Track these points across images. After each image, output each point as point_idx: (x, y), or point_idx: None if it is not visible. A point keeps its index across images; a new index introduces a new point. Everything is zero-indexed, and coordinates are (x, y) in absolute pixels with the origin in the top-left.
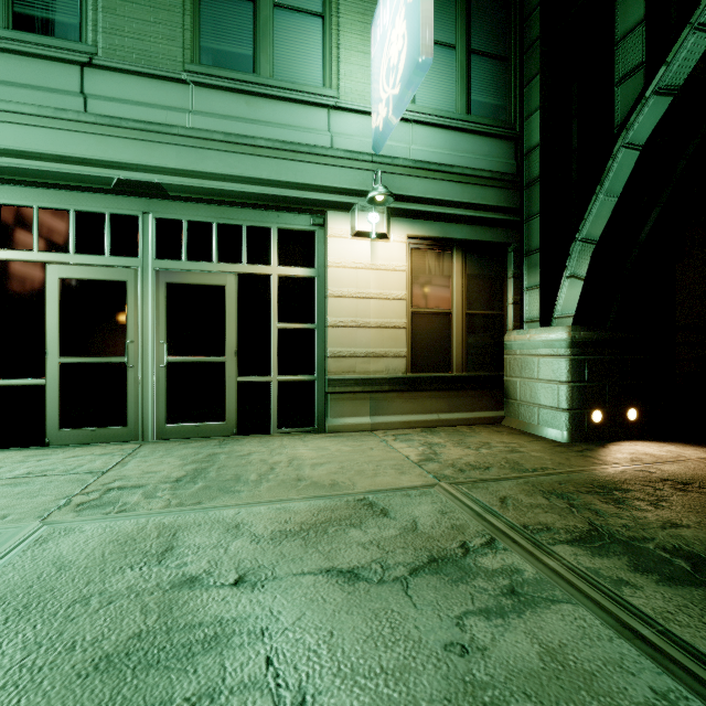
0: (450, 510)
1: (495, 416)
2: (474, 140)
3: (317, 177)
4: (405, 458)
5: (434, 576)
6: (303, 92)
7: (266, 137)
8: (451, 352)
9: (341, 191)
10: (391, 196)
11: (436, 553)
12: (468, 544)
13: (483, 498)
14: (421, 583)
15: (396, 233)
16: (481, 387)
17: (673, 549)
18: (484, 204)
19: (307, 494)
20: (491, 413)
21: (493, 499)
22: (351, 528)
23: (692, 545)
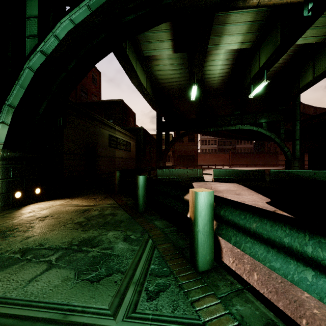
0: None
1: None
2: None
3: None
4: None
5: None
6: None
7: None
8: None
9: None
10: None
11: None
12: None
13: None
14: None
15: None
16: None
17: (18, 250)
18: None
19: None
20: None
21: None
22: None
23: (29, 244)
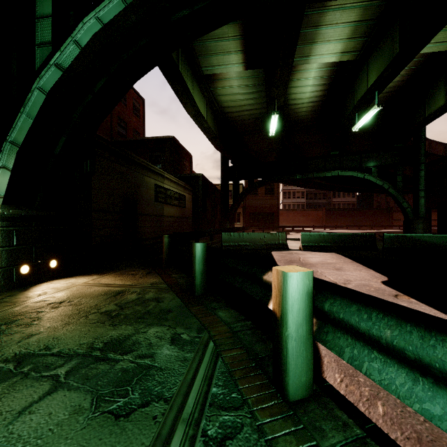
0: None
1: None
2: None
3: None
4: None
5: None
6: None
7: None
8: None
9: None
10: None
11: None
12: None
13: None
14: None
15: None
16: None
17: (13, 357)
18: None
19: None
20: None
21: None
22: None
23: (30, 347)
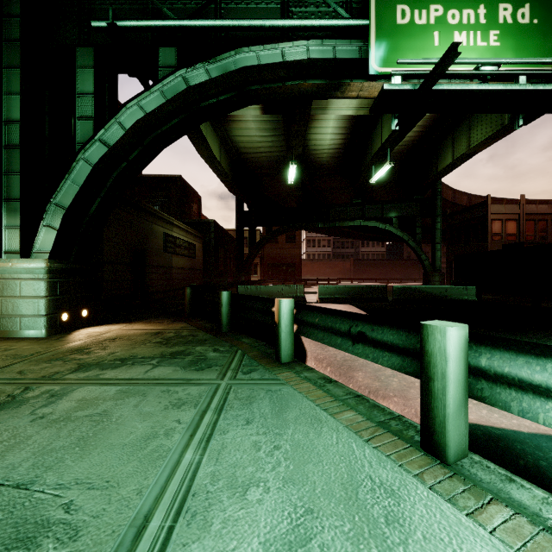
0: None
1: None
2: None
3: None
4: None
5: (1, 411)
6: None
7: None
8: None
9: None
10: None
11: None
12: (12, 394)
13: (4, 376)
14: None
15: None
16: None
17: (115, 360)
18: None
19: None
20: None
21: (13, 374)
22: None
23: (121, 356)
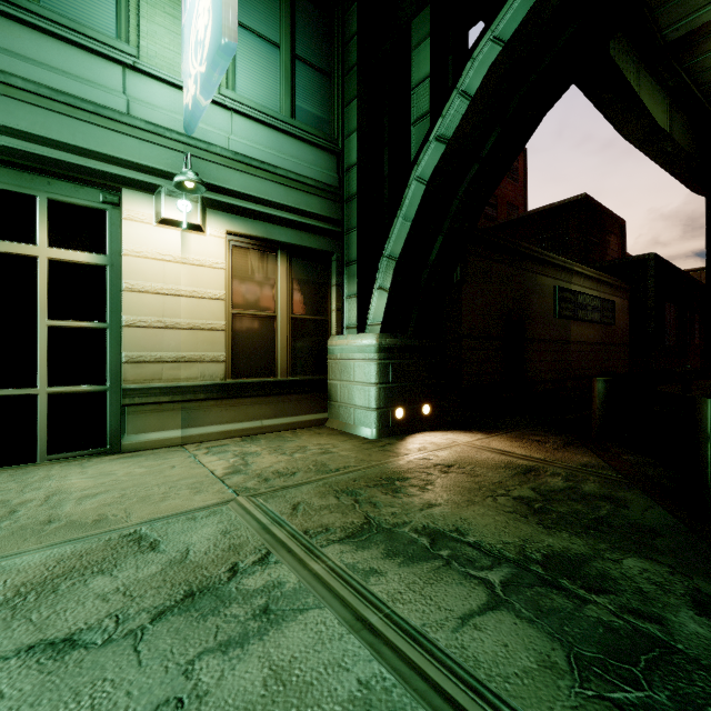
0: (236, 527)
1: (320, 418)
2: (299, 146)
3: (107, 144)
4: (209, 473)
5: (182, 615)
6: (87, 36)
7: (25, 76)
8: (276, 356)
9: (141, 168)
10: (202, 185)
11: (197, 584)
12: (239, 565)
13: (277, 507)
14: (162, 629)
15: (213, 226)
16: (306, 391)
17: (422, 529)
18: (309, 211)
19: (52, 541)
20: (316, 415)
21: (287, 507)
22: (97, 577)
23: (437, 522)
